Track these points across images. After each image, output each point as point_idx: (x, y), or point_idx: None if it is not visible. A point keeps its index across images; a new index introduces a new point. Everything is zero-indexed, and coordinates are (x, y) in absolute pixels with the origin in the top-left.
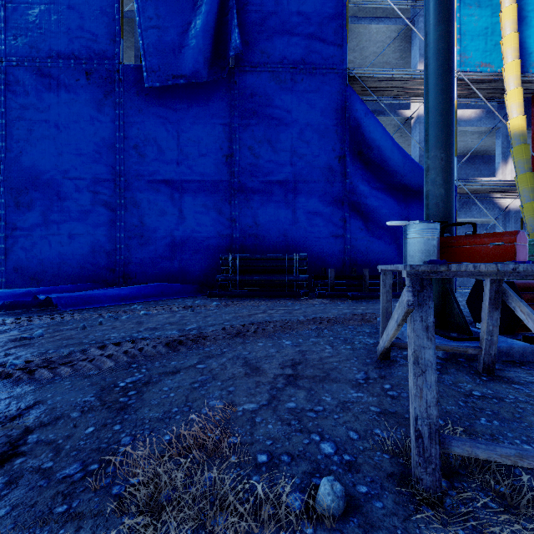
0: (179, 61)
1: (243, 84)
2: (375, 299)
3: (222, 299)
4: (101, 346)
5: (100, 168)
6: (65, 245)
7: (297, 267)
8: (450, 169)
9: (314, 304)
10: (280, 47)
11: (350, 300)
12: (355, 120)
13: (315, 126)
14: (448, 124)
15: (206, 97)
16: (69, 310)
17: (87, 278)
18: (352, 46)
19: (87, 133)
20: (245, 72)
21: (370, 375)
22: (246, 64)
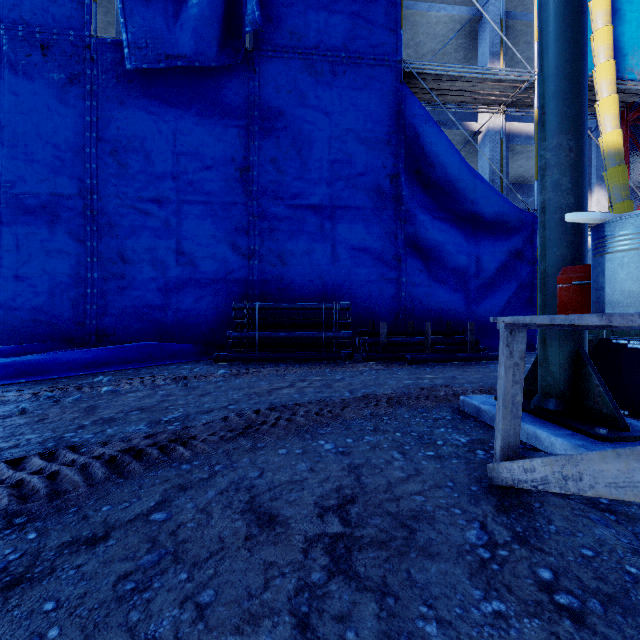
0: (176, 36)
1: (264, 74)
2: (441, 362)
3: (234, 364)
4: None
5: (62, 180)
6: (9, 289)
7: (337, 320)
8: (582, 166)
9: (362, 370)
10: (315, 28)
11: (408, 365)
12: (413, 128)
13: (361, 134)
14: (580, 95)
15: (214, 88)
16: None
17: (42, 335)
18: (406, 39)
19: (42, 130)
20: (268, 57)
21: (493, 532)
22: (269, 47)
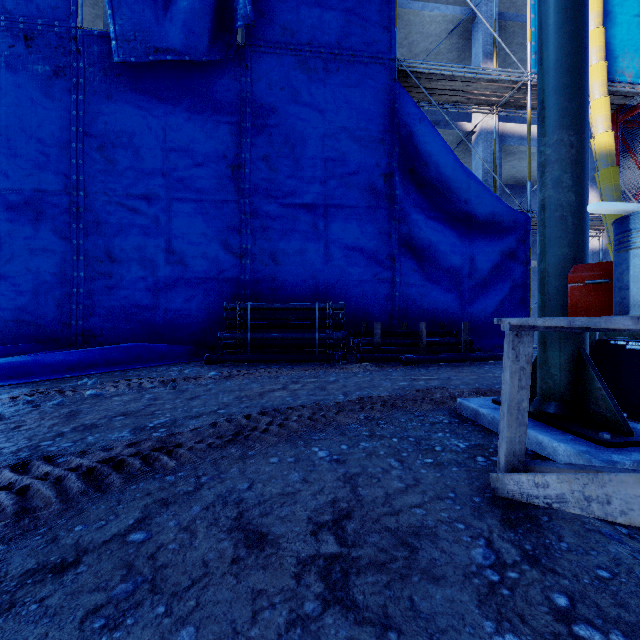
0: (165, 29)
1: (257, 70)
2: (435, 363)
3: (225, 365)
4: None
5: (47, 176)
6: None
7: (331, 320)
8: (583, 162)
9: (356, 372)
10: (308, 24)
11: (403, 366)
12: (407, 127)
13: (355, 132)
14: (581, 89)
15: (205, 84)
16: None
17: (26, 336)
18: (399, 38)
19: (26, 124)
20: (260, 53)
21: (501, 550)
22: (261, 43)
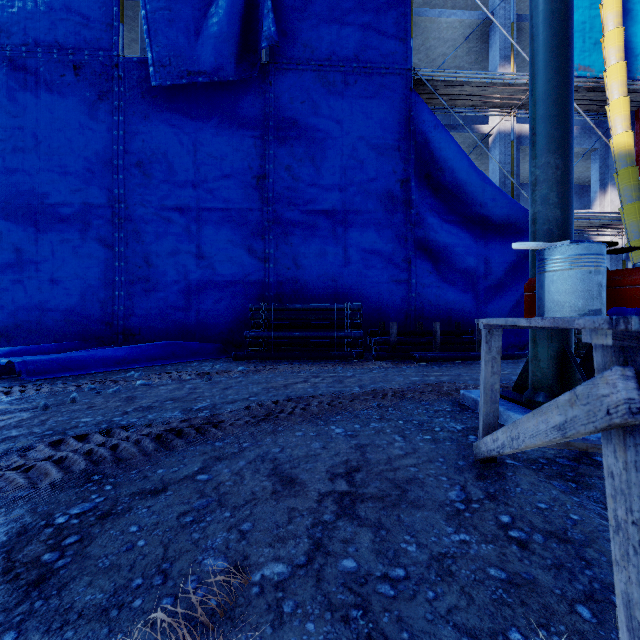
0: (197, 53)
1: (279, 86)
2: (448, 361)
3: (251, 362)
4: (55, 441)
5: (92, 191)
6: (46, 292)
7: (349, 320)
8: (568, 182)
9: (372, 368)
10: (327, 40)
11: (417, 363)
12: (422, 134)
13: (372, 141)
14: (566, 118)
15: (232, 101)
16: (37, 380)
17: (75, 334)
18: (416, 45)
19: (75, 145)
20: (282, 70)
21: (470, 492)
22: (283, 60)
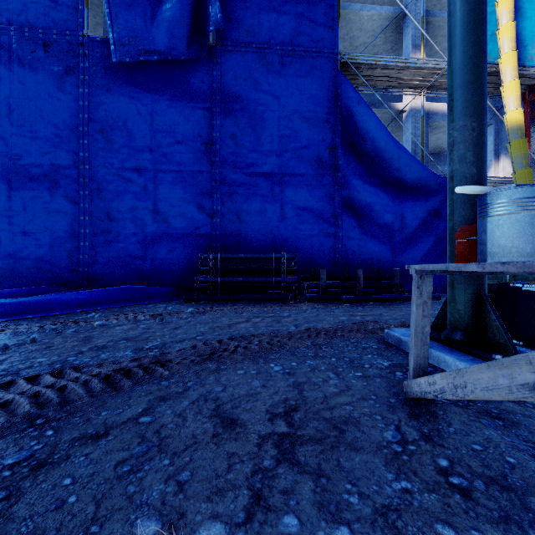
0: (153, 34)
1: (225, 65)
2: (370, 302)
3: (200, 303)
4: (5, 383)
5: (60, 153)
6: (18, 242)
7: (285, 267)
8: (483, 143)
9: (305, 309)
10: (266, 26)
11: (343, 304)
12: (348, 109)
13: (305, 114)
14: (481, 85)
15: (184, 77)
16: (4, 321)
17: (44, 280)
18: (342, 34)
19: (44, 113)
20: (228, 51)
21: (405, 432)
22: (229, 43)
